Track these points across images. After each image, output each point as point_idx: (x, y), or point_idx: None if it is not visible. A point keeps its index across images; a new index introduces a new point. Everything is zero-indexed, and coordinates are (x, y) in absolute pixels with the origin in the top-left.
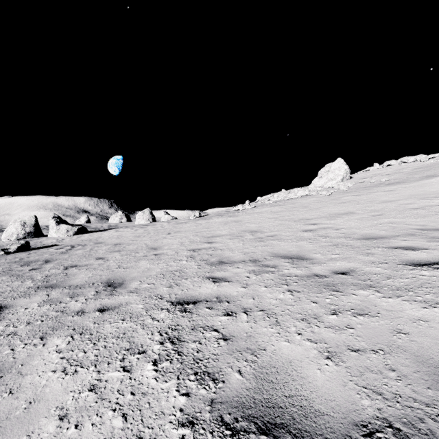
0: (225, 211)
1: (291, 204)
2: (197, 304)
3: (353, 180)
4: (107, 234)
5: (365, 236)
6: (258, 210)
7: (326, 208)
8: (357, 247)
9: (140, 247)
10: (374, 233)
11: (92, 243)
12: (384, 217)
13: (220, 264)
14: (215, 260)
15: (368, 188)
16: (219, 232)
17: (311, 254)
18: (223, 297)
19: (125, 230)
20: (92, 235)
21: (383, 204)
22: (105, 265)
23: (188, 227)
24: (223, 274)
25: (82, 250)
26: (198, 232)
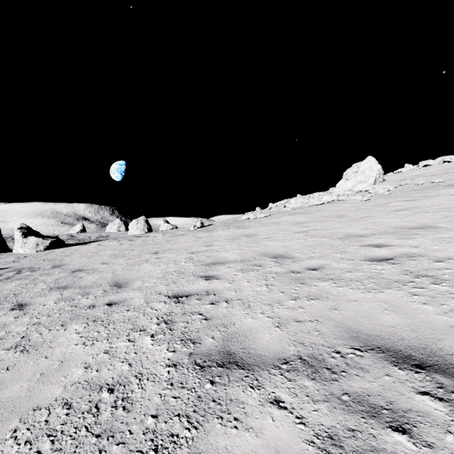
0: (232, 220)
1: (317, 211)
2: None
3: (389, 183)
4: (83, 249)
5: None
6: (275, 220)
7: (377, 219)
8: None
9: (101, 279)
10: None
11: (48, 267)
12: None
13: (225, 368)
14: (214, 347)
15: (420, 192)
16: (224, 255)
17: None
18: None
19: (110, 243)
20: (65, 251)
21: None
22: (2, 333)
23: (184, 242)
24: None
25: (21, 280)
26: (195, 252)
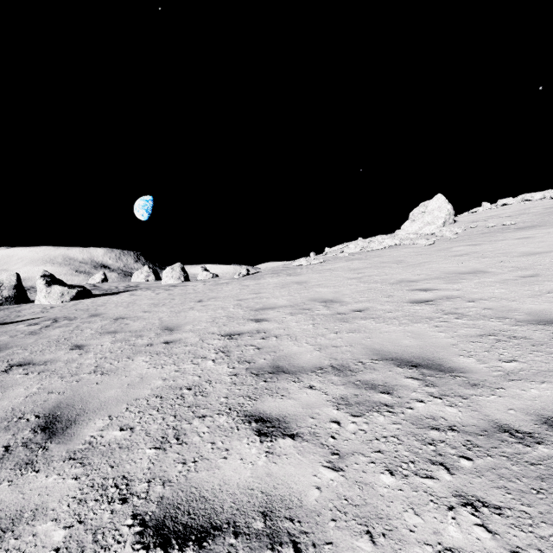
0: (282, 267)
1: (376, 257)
2: (208, 550)
3: (459, 225)
4: (116, 299)
5: (537, 317)
6: (329, 267)
7: (434, 264)
8: (543, 344)
9: (149, 325)
10: (552, 310)
11: (85, 316)
12: (545, 279)
13: (275, 374)
14: (266, 364)
15: (487, 235)
16: (273, 301)
17: (453, 358)
18: (281, 513)
19: (144, 293)
20: (95, 301)
21: (526, 257)
22: (76, 365)
23: (229, 290)
24: (282, 407)
25: (64, 327)
26: (242, 299)
